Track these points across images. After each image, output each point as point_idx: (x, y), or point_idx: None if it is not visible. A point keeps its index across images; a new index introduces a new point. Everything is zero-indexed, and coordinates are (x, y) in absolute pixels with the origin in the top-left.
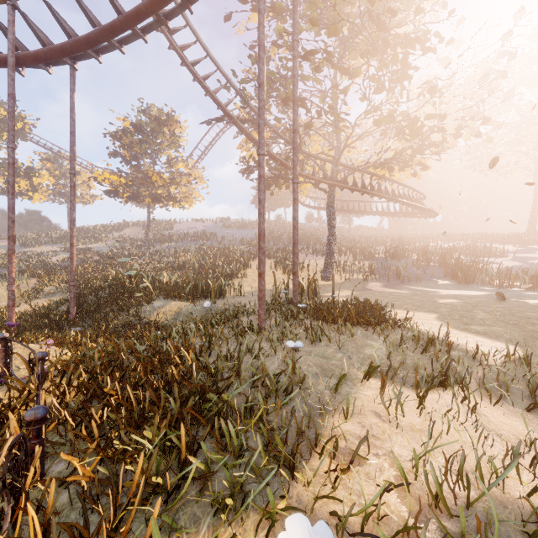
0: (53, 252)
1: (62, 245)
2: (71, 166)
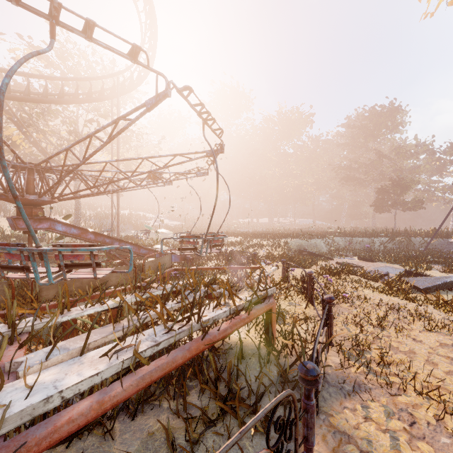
0: None
1: None
2: None
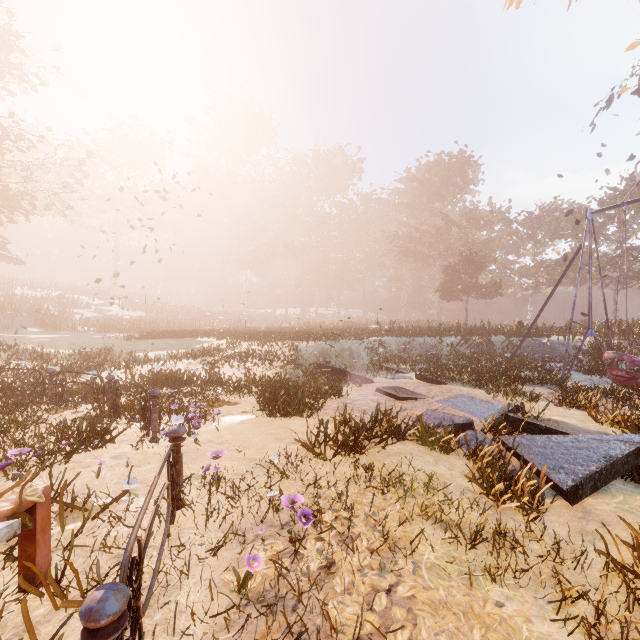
0: None
1: None
2: None
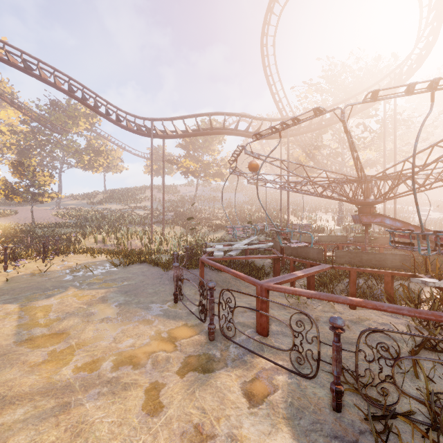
0: (125, 209)
1: (117, 203)
2: (281, 177)
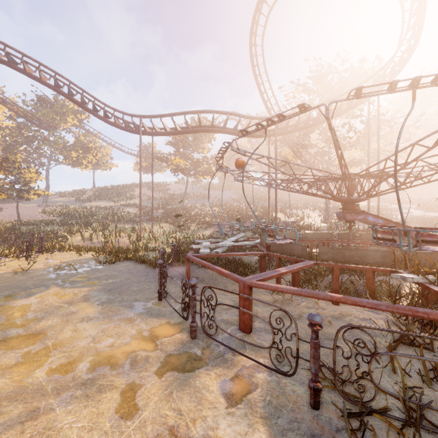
0: (114, 206)
1: (106, 201)
2: (269, 175)
